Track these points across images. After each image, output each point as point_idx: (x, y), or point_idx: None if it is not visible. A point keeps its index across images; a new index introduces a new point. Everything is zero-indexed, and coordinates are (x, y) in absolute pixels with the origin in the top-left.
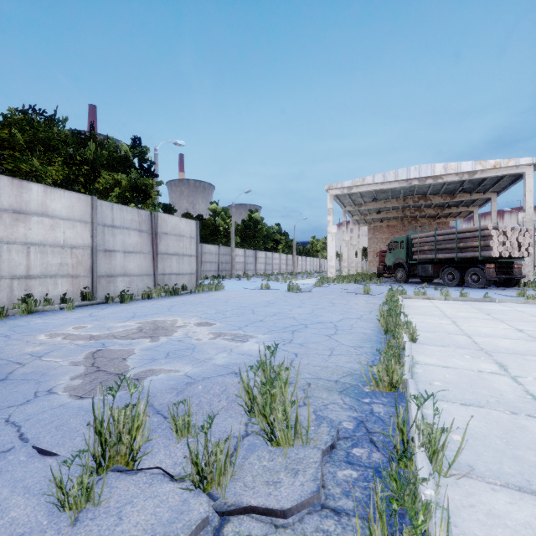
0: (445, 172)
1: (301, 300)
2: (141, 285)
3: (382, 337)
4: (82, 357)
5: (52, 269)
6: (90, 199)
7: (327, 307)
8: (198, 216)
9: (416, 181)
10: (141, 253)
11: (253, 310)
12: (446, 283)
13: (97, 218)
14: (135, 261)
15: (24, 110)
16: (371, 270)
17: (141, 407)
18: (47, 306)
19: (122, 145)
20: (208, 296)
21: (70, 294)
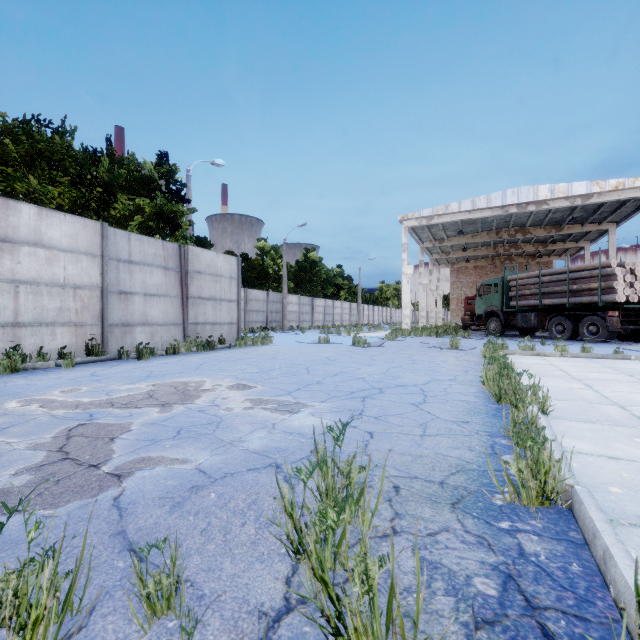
0: (552, 196)
1: (371, 356)
2: (166, 337)
3: (494, 408)
4: (51, 435)
5: (48, 315)
6: (99, 226)
7: (407, 365)
8: (242, 255)
9: (514, 208)
10: (167, 296)
11: (308, 368)
12: (554, 336)
13: (109, 250)
14: (159, 307)
15: (26, 120)
16: (454, 321)
17: (46, 575)
18: (39, 362)
19: (145, 162)
20: (252, 351)
21: (73, 347)
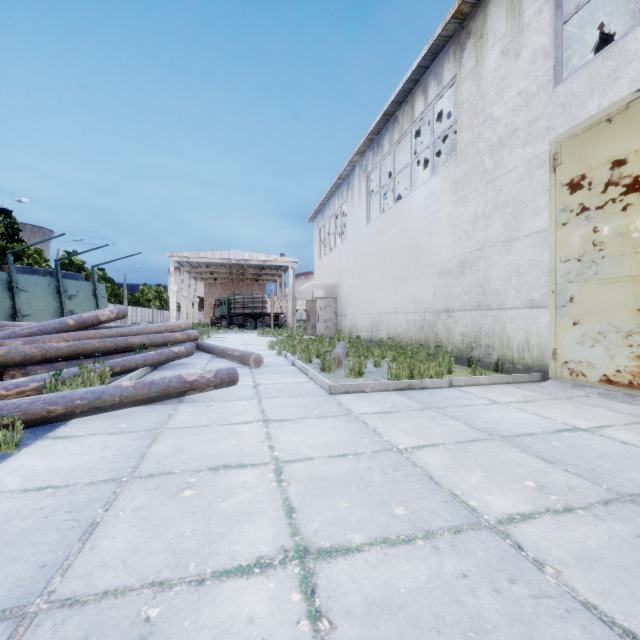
0: (251, 259)
1: None
2: None
3: None
4: None
5: None
6: None
7: None
8: None
9: (234, 260)
10: None
11: None
12: (249, 328)
13: None
14: None
15: None
16: (207, 321)
17: None
18: None
19: None
20: None
21: None
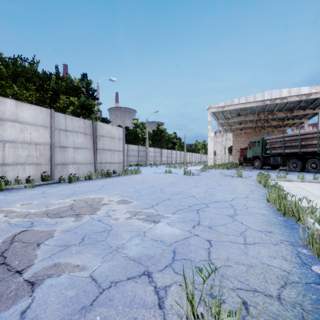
0: (289, 95)
1: (195, 181)
2: (85, 170)
3: (282, 220)
4: (1, 240)
5: (21, 159)
6: (49, 111)
7: (217, 187)
8: (125, 127)
9: (268, 101)
10: (86, 148)
11: (161, 189)
12: (291, 169)
13: (55, 124)
14: (81, 154)
15: (14, 58)
16: (234, 161)
17: None
18: (15, 185)
19: (75, 78)
20: (130, 177)
21: (35, 176)
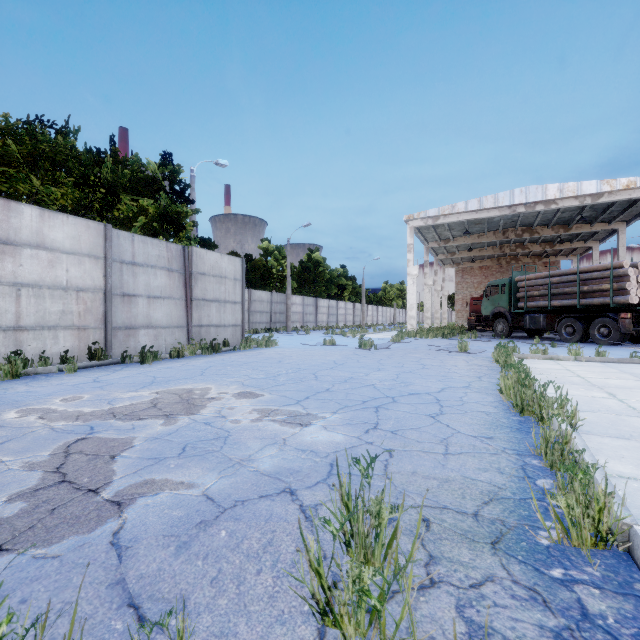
0: (561, 196)
1: (379, 360)
2: (170, 339)
3: (516, 421)
4: (48, 452)
5: (51, 318)
6: (102, 228)
7: (417, 371)
8: (246, 256)
9: (522, 207)
10: (171, 298)
11: (315, 374)
12: (564, 338)
13: (113, 252)
14: (162, 309)
15: (29, 121)
16: (459, 321)
17: None
18: (41, 367)
19: (149, 162)
20: (257, 354)
21: (76, 351)
